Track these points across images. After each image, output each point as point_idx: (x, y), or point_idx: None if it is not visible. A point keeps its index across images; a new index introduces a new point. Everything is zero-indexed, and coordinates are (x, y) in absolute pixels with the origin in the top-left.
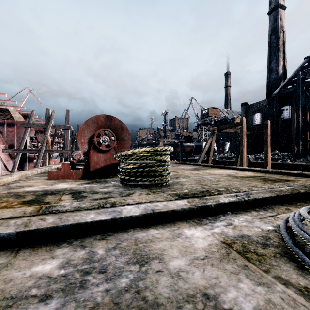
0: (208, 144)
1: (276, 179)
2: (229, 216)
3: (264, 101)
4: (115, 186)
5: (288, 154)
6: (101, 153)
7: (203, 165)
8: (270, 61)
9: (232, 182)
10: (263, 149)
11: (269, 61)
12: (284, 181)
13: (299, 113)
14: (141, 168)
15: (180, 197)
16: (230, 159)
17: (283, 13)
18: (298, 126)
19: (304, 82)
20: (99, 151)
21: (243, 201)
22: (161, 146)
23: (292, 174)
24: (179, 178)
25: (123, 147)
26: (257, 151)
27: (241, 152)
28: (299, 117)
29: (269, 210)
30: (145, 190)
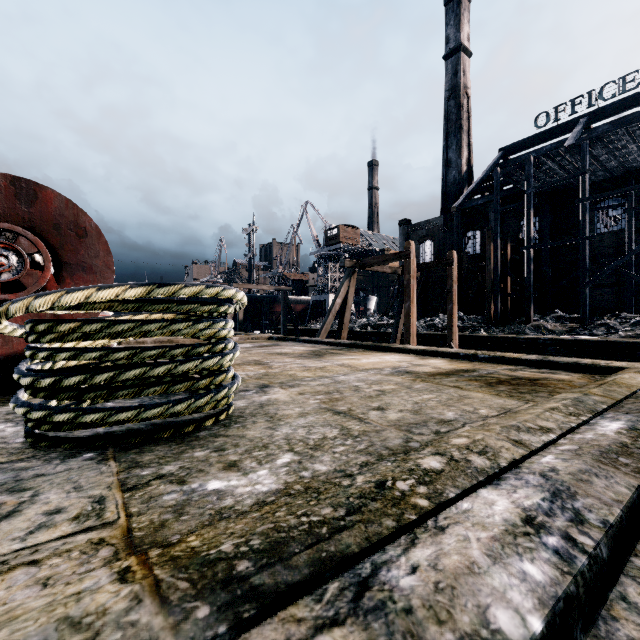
0: (341, 295)
1: (510, 380)
2: None
3: (439, 220)
4: None
5: (479, 318)
6: None
7: (333, 343)
8: (447, 146)
9: (421, 397)
10: (437, 310)
11: (445, 147)
12: (531, 384)
13: (497, 244)
14: (105, 372)
15: (227, 613)
16: (381, 328)
17: (468, 63)
18: (495, 267)
19: (501, 190)
20: None
21: (588, 573)
22: (193, 284)
23: (528, 361)
24: (271, 388)
25: None
26: (427, 313)
27: (408, 313)
28: (497, 251)
29: None
30: (105, 471)
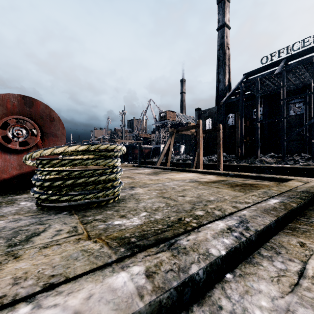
0: (167, 145)
1: (241, 184)
2: (235, 292)
3: (214, 108)
4: (18, 212)
5: (233, 156)
6: (12, 155)
7: (163, 168)
8: (218, 73)
9: (201, 192)
10: (213, 152)
11: (217, 73)
12: (250, 186)
13: (242, 120)
14: (70, 180)
15: (130, 250)
16: (186, 161)
17: (228, 32)
18: (241, 131)
19: (244, 94)
20: (7, 151)
21: (245, 243)
22: (105, 144)
23: (251, 176)
24: (135, 188)
25: (53, 145)
26: (208, 154)
27: (199, 154)
28: (242, 124)
29: (282, 252)
30: (73, 218)
